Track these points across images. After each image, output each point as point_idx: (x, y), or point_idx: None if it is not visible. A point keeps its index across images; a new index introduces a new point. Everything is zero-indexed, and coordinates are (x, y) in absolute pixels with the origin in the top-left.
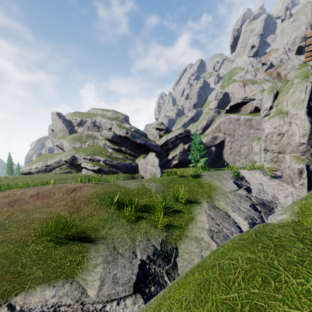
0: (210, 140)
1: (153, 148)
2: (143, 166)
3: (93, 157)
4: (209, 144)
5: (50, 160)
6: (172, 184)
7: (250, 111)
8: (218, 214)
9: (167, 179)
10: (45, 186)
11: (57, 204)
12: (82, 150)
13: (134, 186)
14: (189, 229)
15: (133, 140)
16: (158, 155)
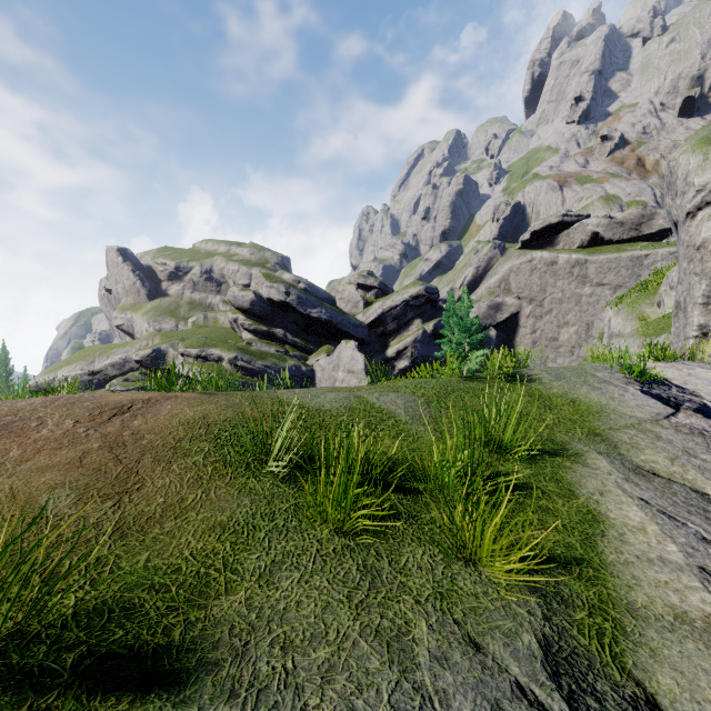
0: (485, 313)
1: (351, 332)
2: (327, 374)
3: (205, 352)
4: (484, 321)
5: (102, 359)
6: (452, 397)
7: (581, 243)
8: (674, 498)
9: (432, 385)
10: (20, 400)
11: (40, 459)
12: (178, 336)
13: (336, 402)
14: (616, 568)
15: (303, 311)
16: (362, 348)
